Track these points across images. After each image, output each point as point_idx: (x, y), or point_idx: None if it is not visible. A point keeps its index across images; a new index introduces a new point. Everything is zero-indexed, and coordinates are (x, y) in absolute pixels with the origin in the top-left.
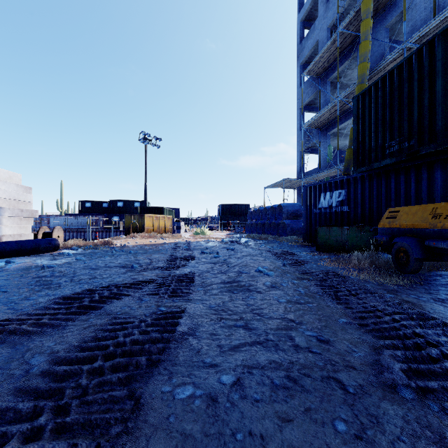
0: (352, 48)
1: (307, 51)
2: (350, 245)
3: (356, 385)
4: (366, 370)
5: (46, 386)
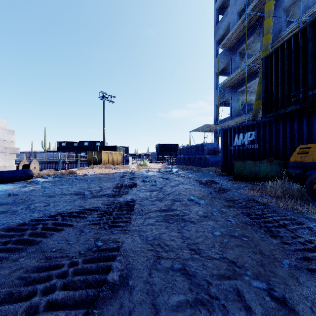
0: (256, 26)
1: (221, 30)
2: (262, 175)
3: None
4: None
5: None
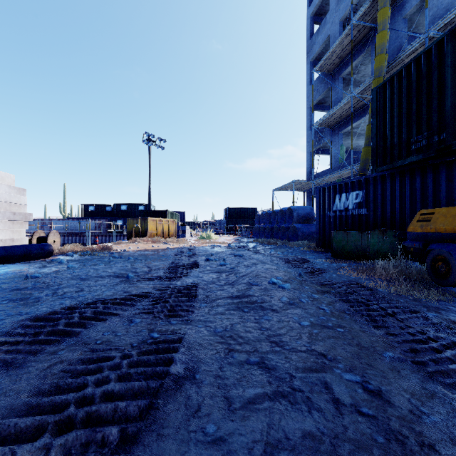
0: (366, 42)
1: (318, 47)
2: (371, 251)
3: None
4: (455, 454)
5: None
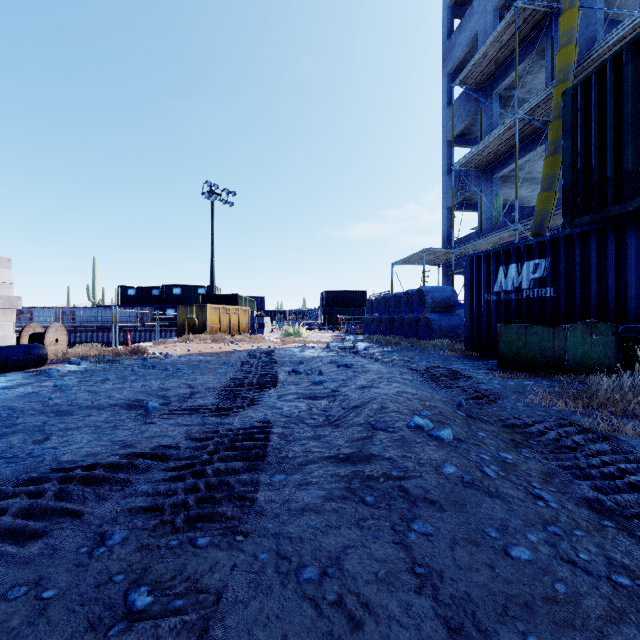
0: (537, 36)
1: (460, 50)
2: (571, 359)
3: None
4: None
5: None
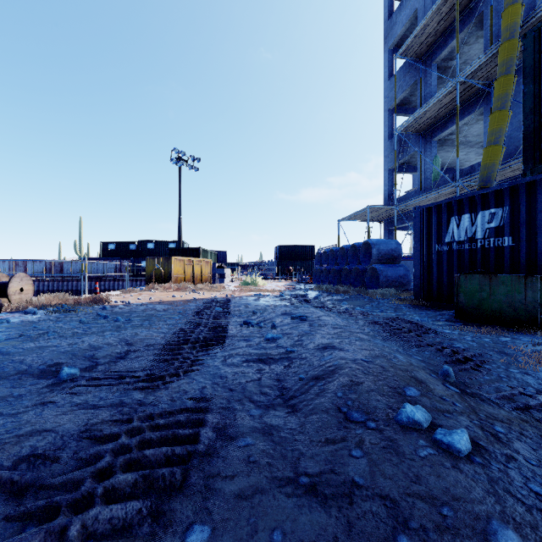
0: (475, 7)
1: (400, 27)
2: None
3: None
4: None
5: None
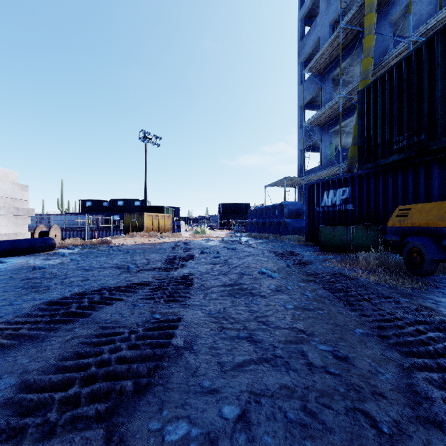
0: (354, 44)
1: (308, 48)
2: (356, 244)
3: (390, 421)
4: (398, 399)
5: (4, 424)
